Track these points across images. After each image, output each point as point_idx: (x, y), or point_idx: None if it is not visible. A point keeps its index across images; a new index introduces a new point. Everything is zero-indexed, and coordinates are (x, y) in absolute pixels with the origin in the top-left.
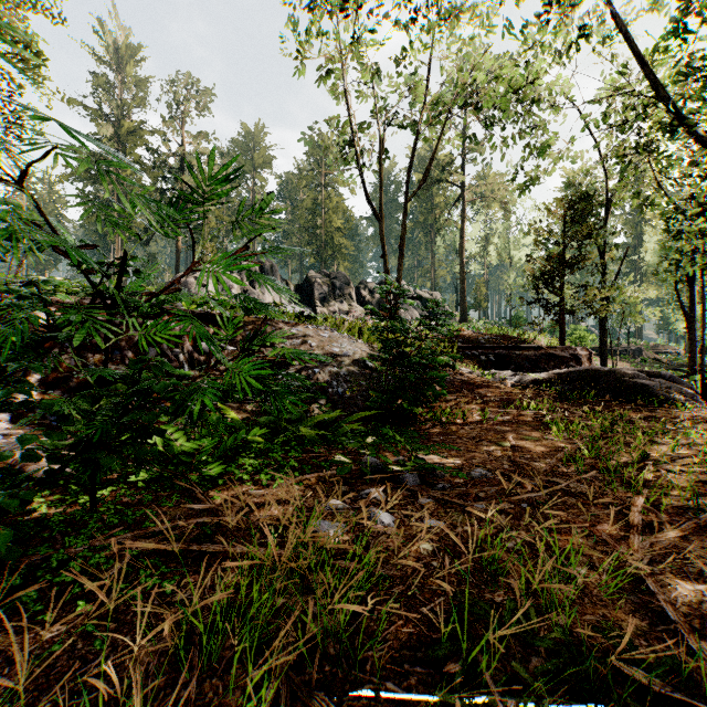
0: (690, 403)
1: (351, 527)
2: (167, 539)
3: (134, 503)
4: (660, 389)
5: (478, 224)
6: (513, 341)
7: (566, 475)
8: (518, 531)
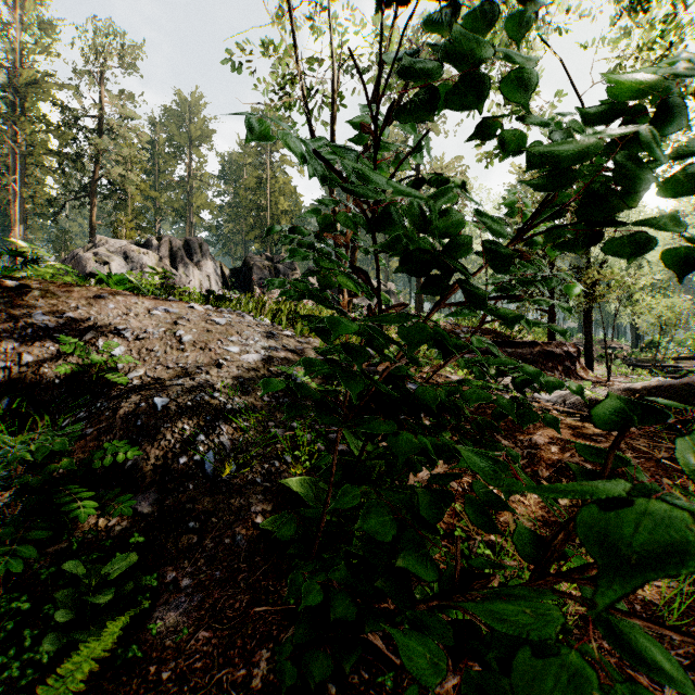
0: None
1: None
2: None
3: None
4: None
5: None
6: (494, 335)
7: None
8: None
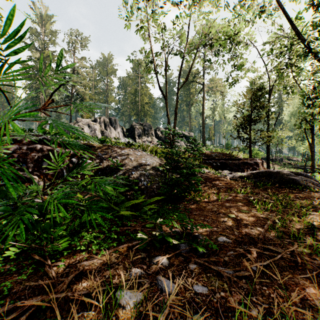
0: (316, 188)
1: (145, 295)
2: (6, 319)
3: (4, 272)
4: (303, 182)
5: (210, 102)
6: (227, 156)
7: (271, 239)
8: (257, 297)
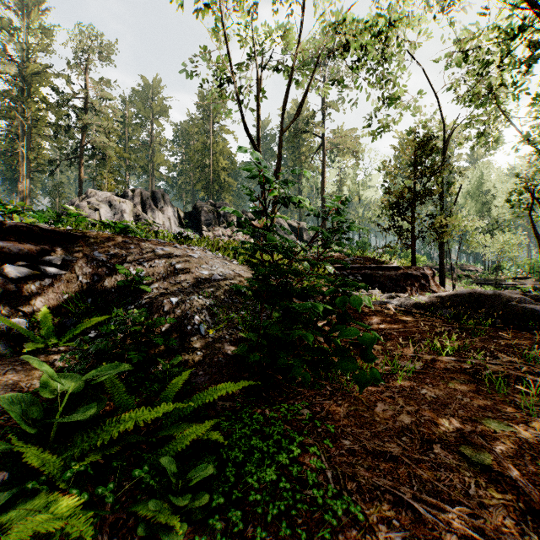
0: None
1: None
2: None
3: None
4: None
5: (335, 170)
6: (373, 262)
7: None
8: None
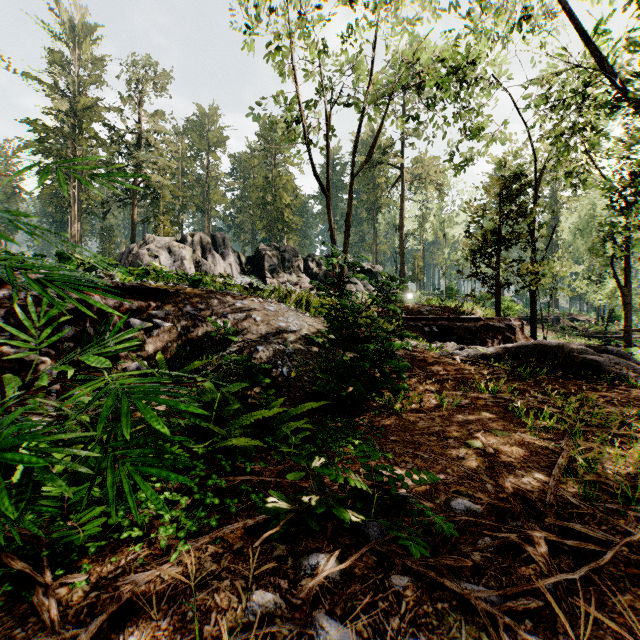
0: None
1: None
2: None
3: None
4: (614, 367)
5: (416, 204)
6: (452, 312)
7: (570, 503)
8: None
